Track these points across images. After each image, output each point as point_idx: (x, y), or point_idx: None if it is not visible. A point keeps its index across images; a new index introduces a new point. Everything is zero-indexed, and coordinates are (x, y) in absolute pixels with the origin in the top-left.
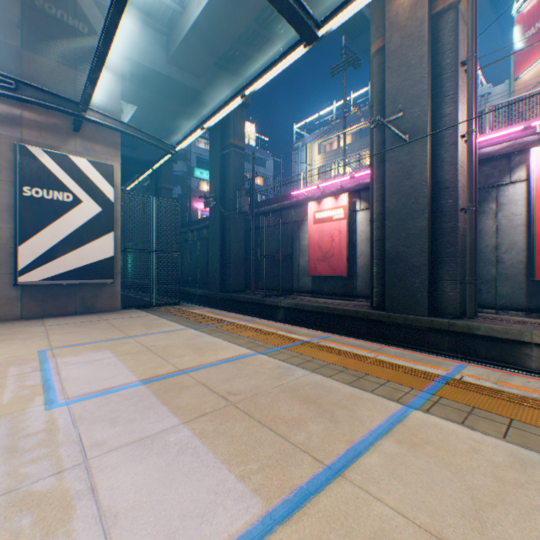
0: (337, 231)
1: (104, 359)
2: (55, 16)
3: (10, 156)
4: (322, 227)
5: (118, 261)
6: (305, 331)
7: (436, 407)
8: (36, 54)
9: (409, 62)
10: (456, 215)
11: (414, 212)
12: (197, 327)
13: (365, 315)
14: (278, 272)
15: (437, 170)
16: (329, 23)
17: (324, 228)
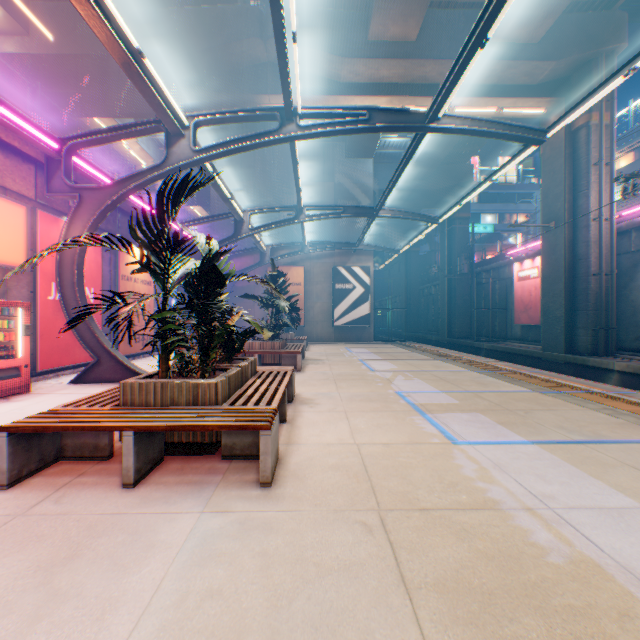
0: (533, 287)
1: (363, 349)
2: (345, 201)
3: (330, 271)
4: (522, 284)
5: (371, 315)
6: (452, 351)
7: (444, 360)
8: (338, 222)
9: (553, 168)
10: (586, 279)
11: (556, 278)
12: (402, 347)
13: (530, 354)
14: (489, 322)
15: (574, 246)
16: (442, 217)
17: (524, 285)
